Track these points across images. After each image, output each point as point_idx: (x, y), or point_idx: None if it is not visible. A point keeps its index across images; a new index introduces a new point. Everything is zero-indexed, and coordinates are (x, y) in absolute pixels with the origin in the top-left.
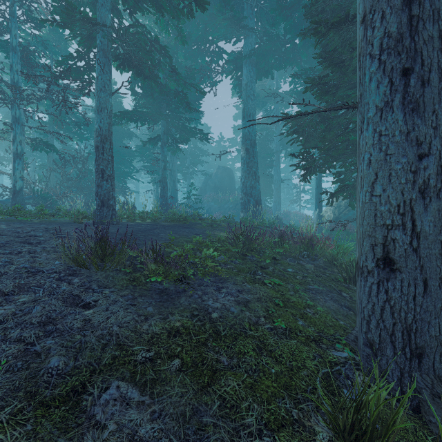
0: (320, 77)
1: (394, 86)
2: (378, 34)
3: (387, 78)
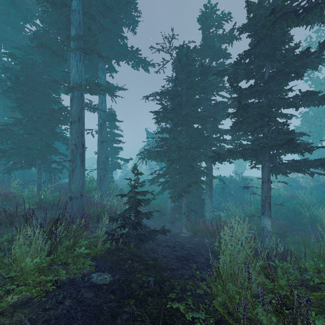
0: (22, 119)
1: (82, 162)
2: (79, 151)
3: (81, 160)
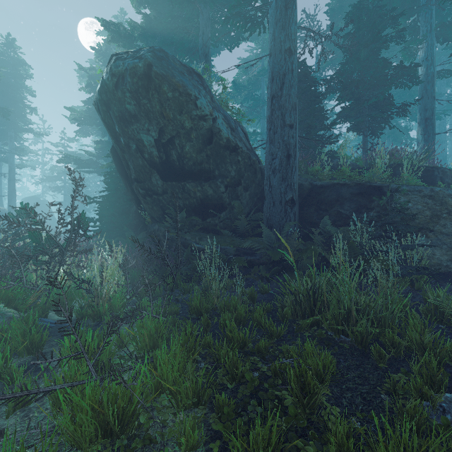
0: None
1: None
2: None
3: None
